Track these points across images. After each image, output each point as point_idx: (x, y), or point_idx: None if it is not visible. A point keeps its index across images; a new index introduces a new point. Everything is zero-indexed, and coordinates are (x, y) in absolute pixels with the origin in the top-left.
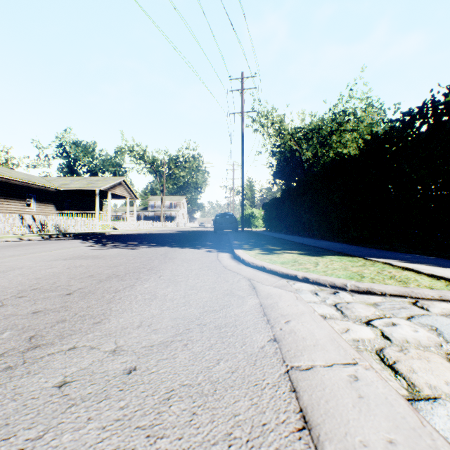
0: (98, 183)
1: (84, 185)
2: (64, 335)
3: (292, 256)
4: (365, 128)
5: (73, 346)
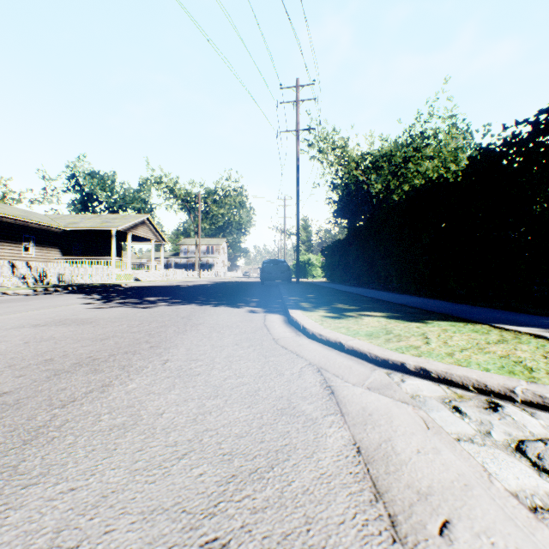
0: (115, 221)
1: (97, 224)
2: None
3: (379, 323)
4: (449, 154)
5: None
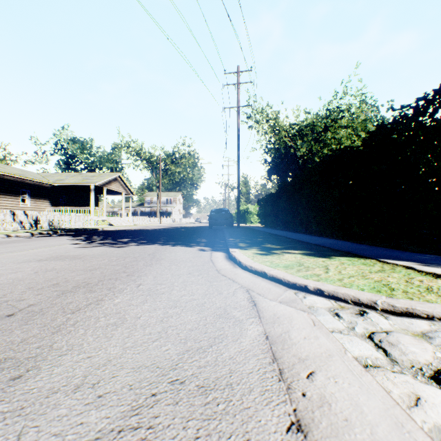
0: (93, 178)
1: (79, 180)
2: None
3: (295, 258)
4: (359, 124)
5: None
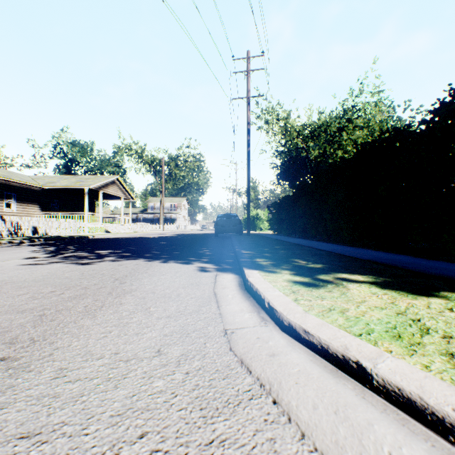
0: (88, 181)
1: (72, 183)
2: None
3: (379, 297)
4: (377, 124)
5: None
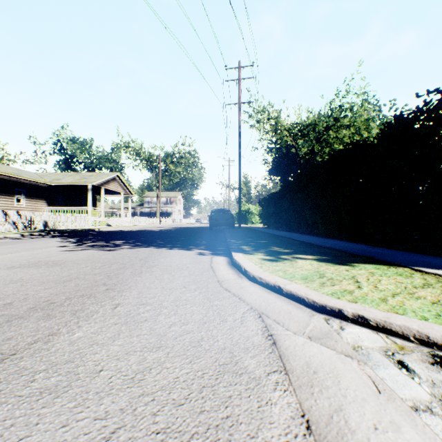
0: (91, 178)
1: (76, 180)
2: None
3: (312, 265)
4: (362, 123)
5: None
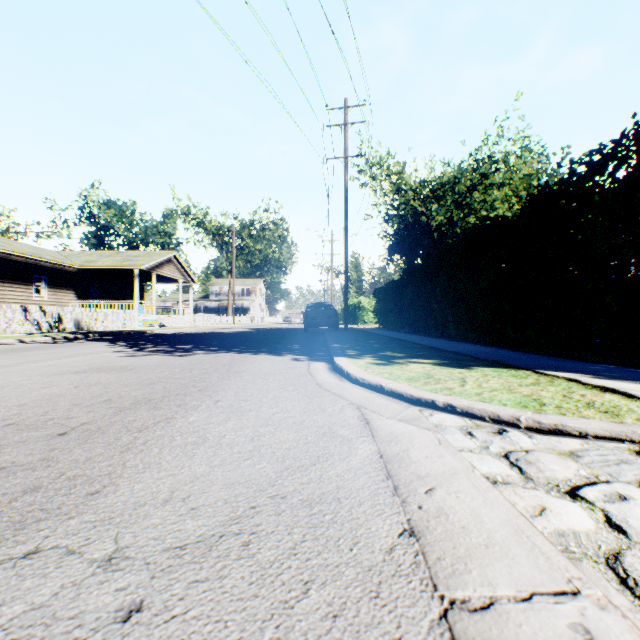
0: (138, 259)
1: (118, 262)
2: (26, 522)
3: (423, 369)
4: (520, 181)
5: (35, 547)
